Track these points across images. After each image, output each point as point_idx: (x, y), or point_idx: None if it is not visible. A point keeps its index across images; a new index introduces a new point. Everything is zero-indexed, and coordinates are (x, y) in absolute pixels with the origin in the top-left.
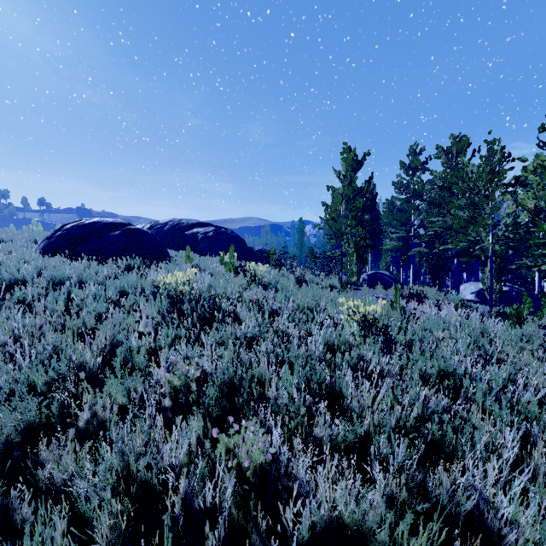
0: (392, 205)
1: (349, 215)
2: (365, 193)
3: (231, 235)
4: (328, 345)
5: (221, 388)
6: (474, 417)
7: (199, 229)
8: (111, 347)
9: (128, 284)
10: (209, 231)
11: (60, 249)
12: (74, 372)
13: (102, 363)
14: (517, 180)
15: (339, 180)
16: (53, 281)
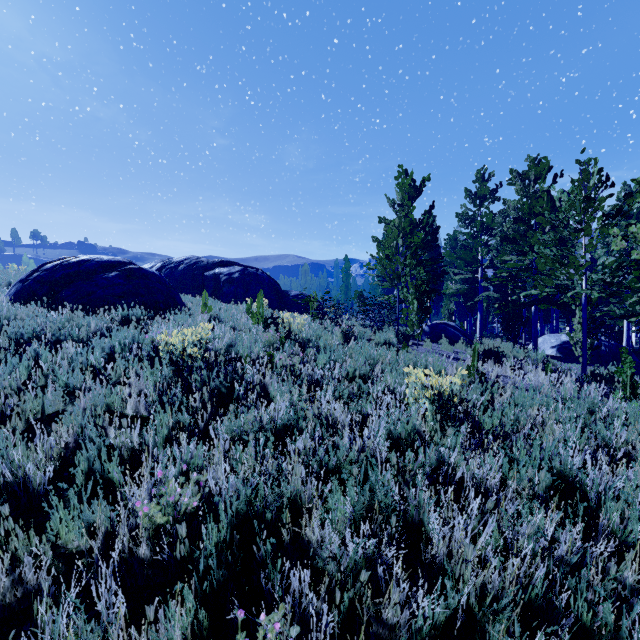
0: (455, 241)
1: (407, 253)
2: (424, 226)
3: (262, 277)
4: (392, 436)
5: (233, 523)
6: (628, 570)
7: (222, 270)
8: (76, 445)
9: (120, 344)
10: (234, 272)
11: (38, 295)
12: (2, 498)
13: (62, 469)
14: (619, 210)
15: (394, 210)
16: (17, 341)
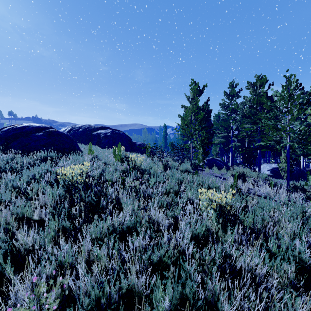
0: (218, 117)
1: (196, 123)
2: (204, 109)
3: (122, 135)
4: (193, 234)
5: None
6: None
7: (101, 131)
8: None
9: (38, 173)
10: (108, 132)
11: None
12: None
13: None
14: (307, 101)
15: (189, 101)
16: None
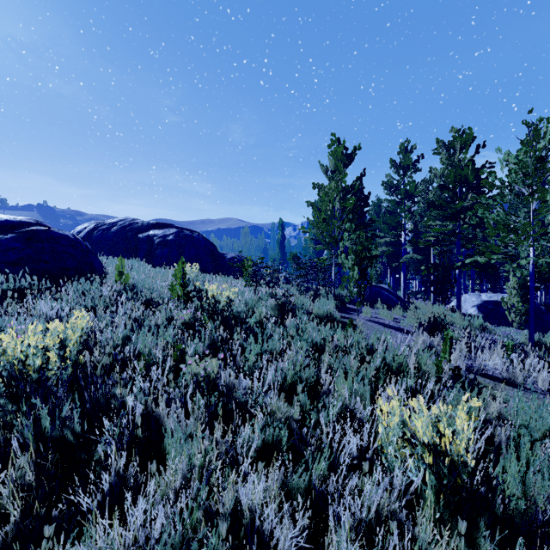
0: (378, 207)
1: (343, 216)
2: (356, 192)
3: (197, 239)
4: None
5: None
6: None
7: (156, 232)
8: None
9: None
10: (169, 234)
11: None
12: None
13: None
14: None
15: (327, 176)
16: None
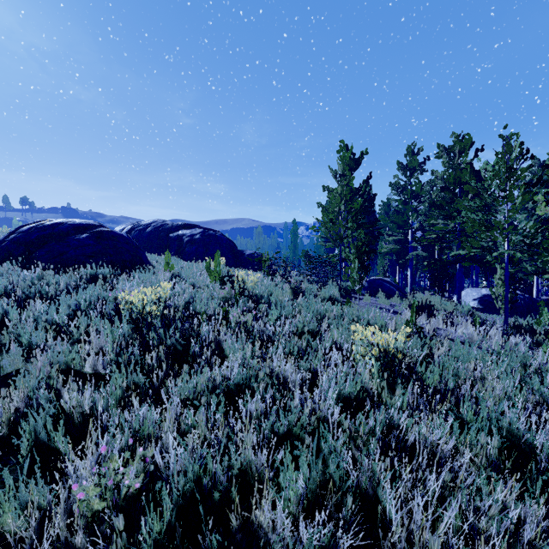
0: (388, 206)
1: (348, 217)
2: (363, 193)
3: (220, 238)
4: (341, 395)
5: (179, 503)
6: None
7: (184, 231)
8: (27, 409)
9: (85, 301)
10: (196, 233)
11: (14, 255)
12: None
13: (11, 435)
14: (539, 179)
15: (336, 180)
16: None
